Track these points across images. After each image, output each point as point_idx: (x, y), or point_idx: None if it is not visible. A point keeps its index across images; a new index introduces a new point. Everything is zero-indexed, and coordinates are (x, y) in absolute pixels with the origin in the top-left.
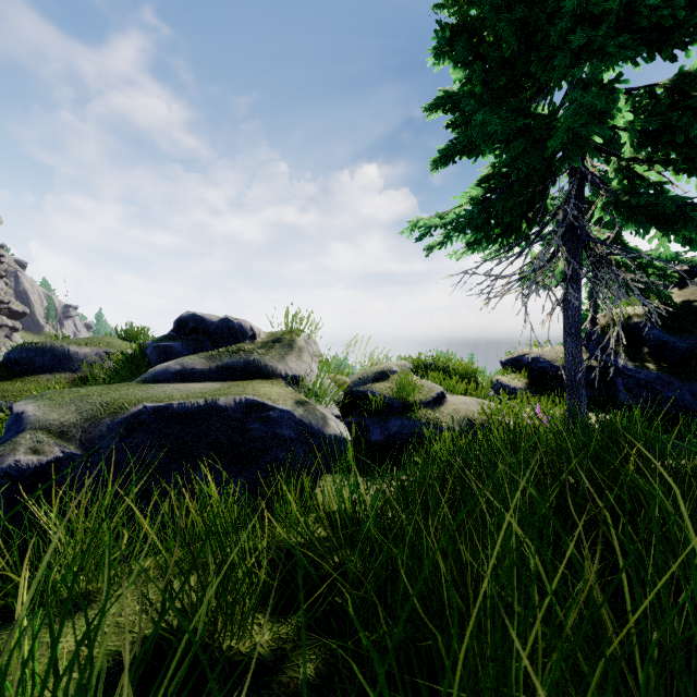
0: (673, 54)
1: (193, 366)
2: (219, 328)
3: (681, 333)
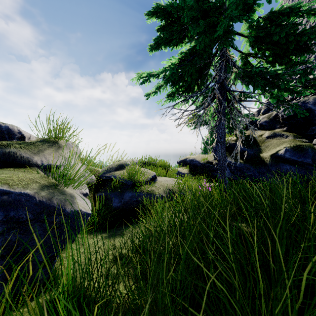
0: None
1: None
2: None
3: (250, 147)
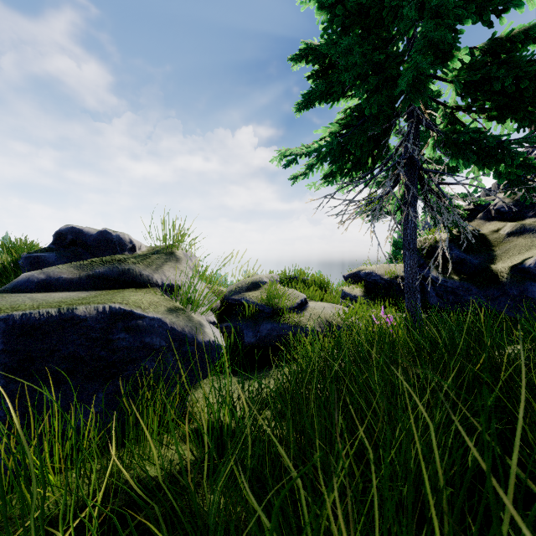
0: (490, 21)
1: (59, 275)
2: (97, 240)
3: (474, 253)
